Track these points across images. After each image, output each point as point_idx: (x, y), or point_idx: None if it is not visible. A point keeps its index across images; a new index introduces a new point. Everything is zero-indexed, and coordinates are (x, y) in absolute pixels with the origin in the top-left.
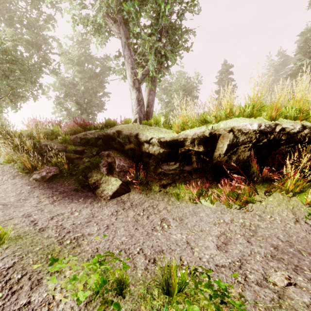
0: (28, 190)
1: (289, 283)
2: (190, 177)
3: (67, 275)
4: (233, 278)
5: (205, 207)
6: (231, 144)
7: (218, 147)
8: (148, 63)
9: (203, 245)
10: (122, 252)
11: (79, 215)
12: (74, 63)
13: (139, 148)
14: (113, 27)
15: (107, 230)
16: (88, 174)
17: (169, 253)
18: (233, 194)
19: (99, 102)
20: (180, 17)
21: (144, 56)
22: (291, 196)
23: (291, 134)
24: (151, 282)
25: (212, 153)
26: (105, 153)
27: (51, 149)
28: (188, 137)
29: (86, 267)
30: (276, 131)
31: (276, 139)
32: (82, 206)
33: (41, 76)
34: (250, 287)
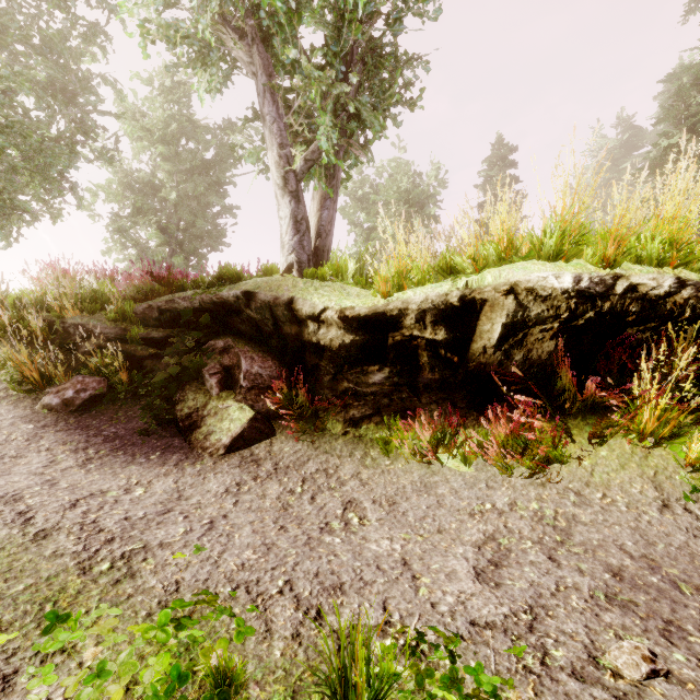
0: (28, 434)
1: (654, 671)
2: (415, 401)
3: (87, 660)
4: (513, 658)
5: (451, 473)
6: (510, 322)
7: (482, 332)
8: (319, 133)
9: (442, 568)
10: (239, 592)
11: (146, 495)
12: (153, 139)
13: (297, 334)
14: (238, 50)
15: (208, 533)
16: (176, 394)
17: (357, 591)
18: (516, 442)
19: (213, 229)
20: (393, 27)
21: (311, 118)
22: (652, 445)
23: (651, 299)
24: (305, 674)
25: (467, 345)
26: (218, 344)
27: (90, 336)
28: (410, 306)
29: (141, 635)
30: (617, 292)
31: (616, 312)
32: (155, 471)
33: (73, 165)
34: (557, 683)
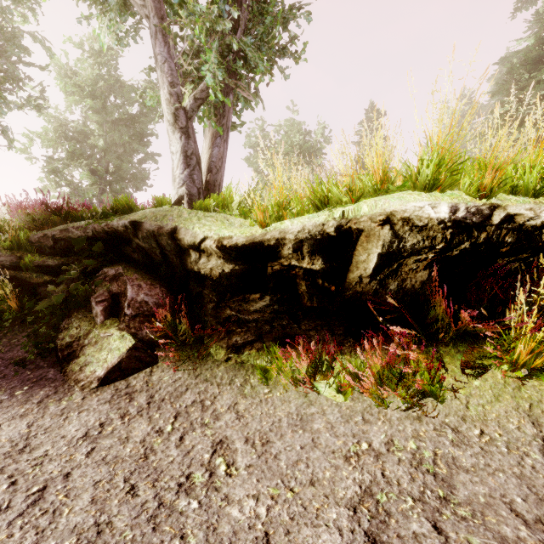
0: None
1: None
2: (295, 328)
3: None
4: None
5: (327, 403)
6: (385, 253)
7: (358, 262)
8: (203, 68)
9: None
10: None
11: None
12: (84, 94)
13: (181, 263)
14: None
15: (28, 511)
16: (63, 321)
17: None
18: (391, 373)
19: (137, 172)
20: None
21: (204, 64)
22: (523, 375)
23: (527, 230)
24: None
25: (343, 275)
26: (110, 272)
27: None
28: (287, 236)
29: None
30: (494, 223)
31: (491, 243)
32: (12, 412)
33: (1, 109)
34: None
